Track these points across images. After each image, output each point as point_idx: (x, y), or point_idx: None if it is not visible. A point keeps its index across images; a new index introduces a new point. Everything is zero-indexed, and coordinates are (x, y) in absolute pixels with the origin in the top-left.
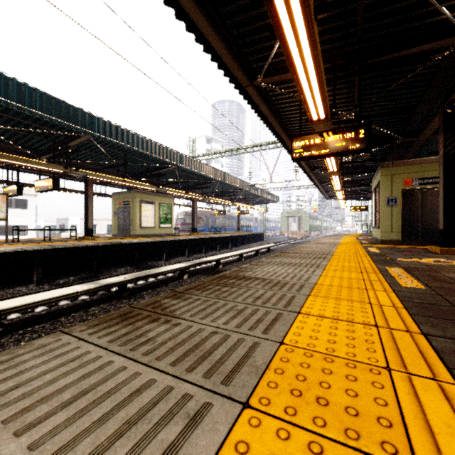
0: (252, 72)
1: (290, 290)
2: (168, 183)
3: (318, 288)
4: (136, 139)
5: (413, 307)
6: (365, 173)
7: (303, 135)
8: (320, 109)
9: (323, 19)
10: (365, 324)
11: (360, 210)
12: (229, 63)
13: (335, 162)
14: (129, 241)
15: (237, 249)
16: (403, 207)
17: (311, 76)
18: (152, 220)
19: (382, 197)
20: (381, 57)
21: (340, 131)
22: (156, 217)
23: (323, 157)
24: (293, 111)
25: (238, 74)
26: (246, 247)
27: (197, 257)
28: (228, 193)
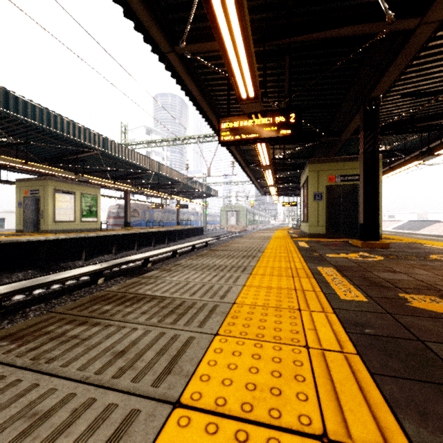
0: (174, 36)
1: (190, 322)
2: (94, 171)
3: (235, 313)
4: (38, 112)
5: (369, 349)
6: (294, 171)
7: (231, 115)
8: (249, 84)
9: None
10: (303, 433)
11: (290, 205)
12: (141, 13)
13: (267, 155)
14: (30, 238)
15: (174, 244)
16: (327, 202)
17: (234, 27)
18: (71, 213)
19: (310, 192)
20: (312, 33)
21: (270, 113)
22: (76, 209)
23: (253, 142)
24: (225, 96)
25: (154, 32)
26: (184, 242)
27: (127, 255)
28: (165, 185)
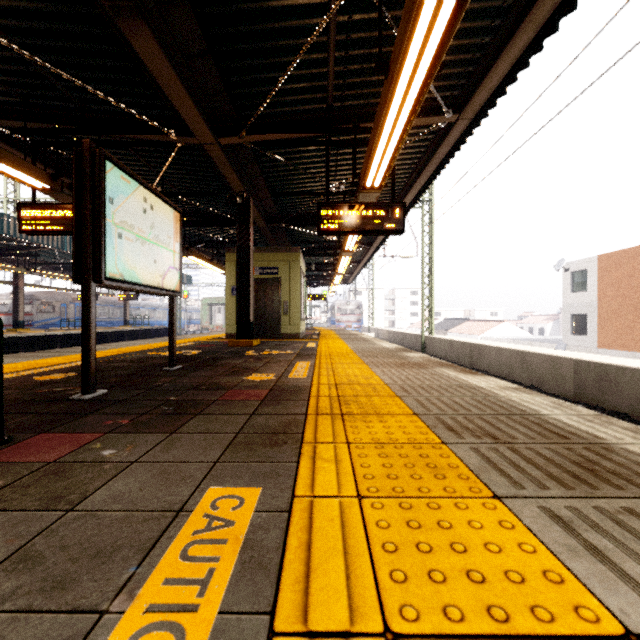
0: None
1: None
2: None
3: None
4: None
5: None
6: None
7: (32, 203)
8: (28, 177)
9: (17, 71)
10: None
11: None
12: None
13: None
14: None
15: None
16: None
17: None
18: None
19: (228, 285)
20: (103, 134)
21: None
22: None
23: (63, 234)
24: None
25: None
26: None
27: None
28: None
